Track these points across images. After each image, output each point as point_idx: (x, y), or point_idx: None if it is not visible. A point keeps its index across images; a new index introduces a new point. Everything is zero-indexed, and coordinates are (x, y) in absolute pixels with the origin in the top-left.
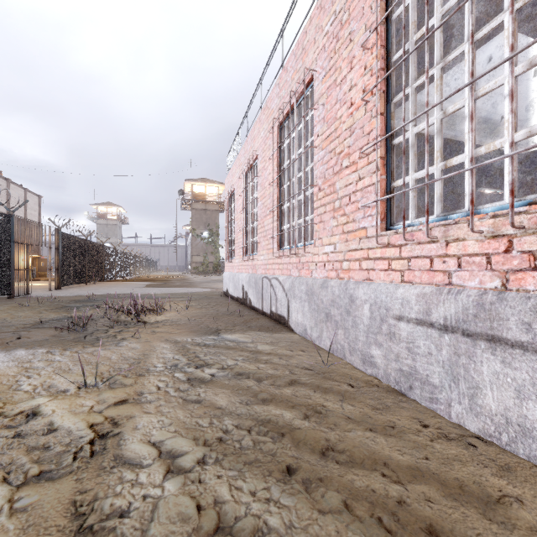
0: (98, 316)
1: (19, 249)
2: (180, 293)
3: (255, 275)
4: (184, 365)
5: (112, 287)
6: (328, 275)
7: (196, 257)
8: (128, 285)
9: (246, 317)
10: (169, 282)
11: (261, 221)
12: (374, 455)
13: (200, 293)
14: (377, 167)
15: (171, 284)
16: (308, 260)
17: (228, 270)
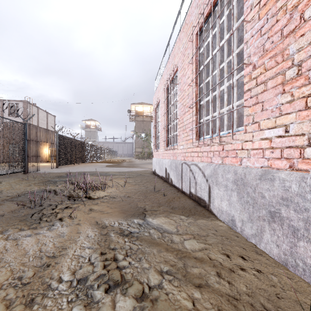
0: (61, 190)
1: (44, 145)
2: (125, 171)
3: (175, 161)
4: (94, 281)
5: (86, 166)
6: (271, 165)
7: (138, 148)
8: (96, 165)
9: (169, 196)
10: (121, 163)
11: (180, 118)
12: None
13: (138, 171)
14: None
15: (121, 165)
16: (235, 147)
17: (155, 157)
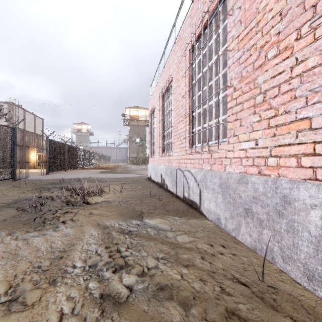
0: (58, 197)
1: (31, 150)
2: (120, 177)
3: (170, 167)
4: (103, 266)
5: (79, 173)
6: (246, 171)
7: (132, 154)
8: (90, 172)
9: (164, 200)
10: (115, 170)
11: (175, 126)
12: None
13: (133, 177)
14: None
15: (115, 171)
16: (221, 156)
17: (151, 163)
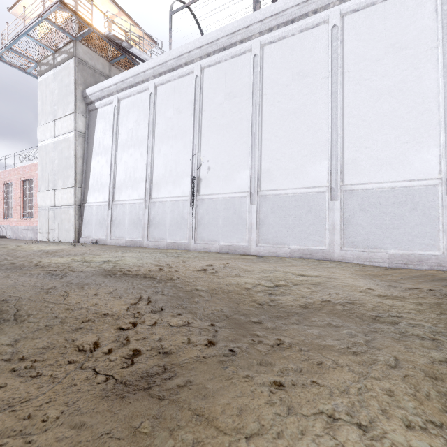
0: None
1: None
2: None
3: None
4: None
5: None
6: (15, 224)
7: None
8: None
9: None
10: None
11: None
12: (12, 240)
13: None
14: (22, 208)
15: None
16: (12, 221)
17: None
